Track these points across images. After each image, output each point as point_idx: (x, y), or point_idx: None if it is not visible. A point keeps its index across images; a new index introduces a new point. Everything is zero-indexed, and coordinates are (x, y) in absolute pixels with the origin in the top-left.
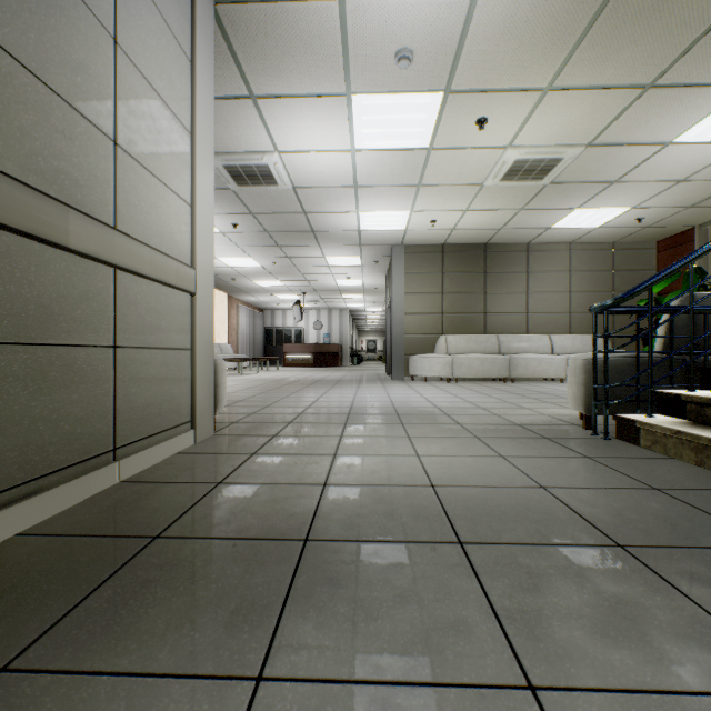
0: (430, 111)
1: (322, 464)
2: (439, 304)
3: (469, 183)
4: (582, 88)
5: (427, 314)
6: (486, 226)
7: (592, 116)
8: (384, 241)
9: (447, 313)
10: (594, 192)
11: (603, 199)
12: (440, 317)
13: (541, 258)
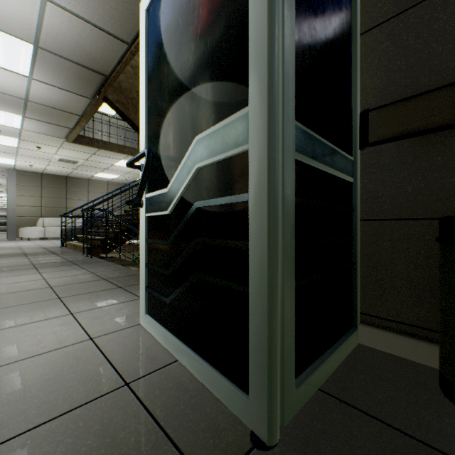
0: (14, 141)
1: None
2: (40, 202)
3: (44, 158)
4: (73, 150)
5: (32, 207)
6: (62, 171)
7: (82, 155)
8: (2, 166)
9: (45, 207)
10: (102, 170)
11: (107, 172)
12: (40, 208)
13: (95, 186)
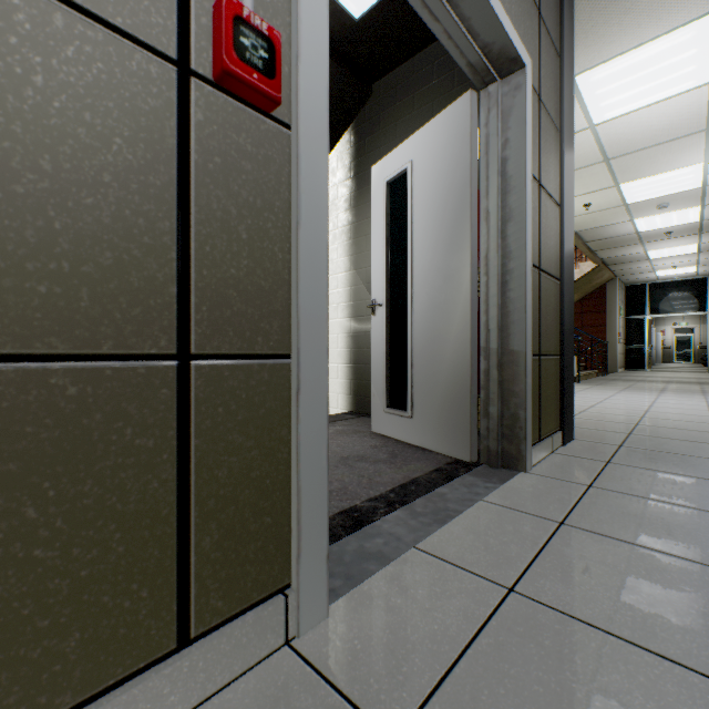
0: (632, 197)
1: (704, 386)
2: None
3: None
4: None
5: None
6: None
7: None
8: None
9: None
10: None
11: None
12: None
13: None
